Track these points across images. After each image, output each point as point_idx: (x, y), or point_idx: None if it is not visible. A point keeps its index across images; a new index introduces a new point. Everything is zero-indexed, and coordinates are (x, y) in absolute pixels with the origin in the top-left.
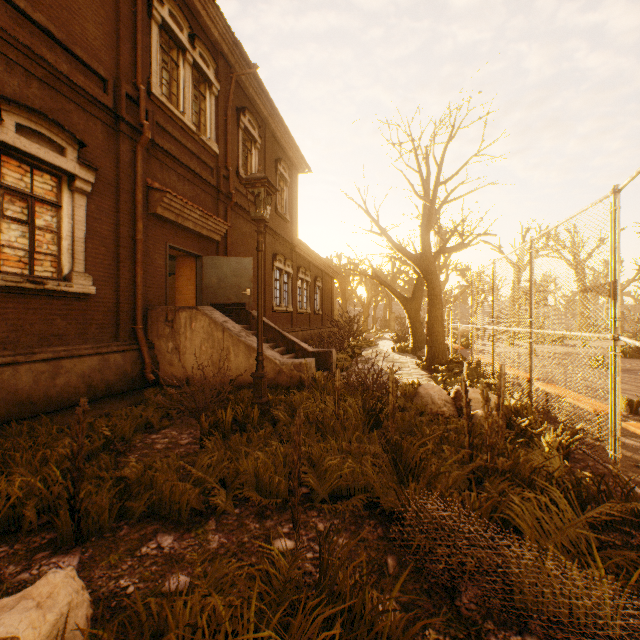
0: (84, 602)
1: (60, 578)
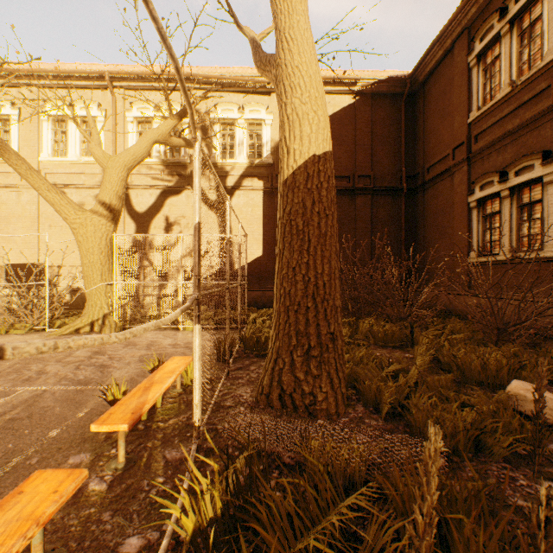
0: (549, 415)
1: (547, 396)
